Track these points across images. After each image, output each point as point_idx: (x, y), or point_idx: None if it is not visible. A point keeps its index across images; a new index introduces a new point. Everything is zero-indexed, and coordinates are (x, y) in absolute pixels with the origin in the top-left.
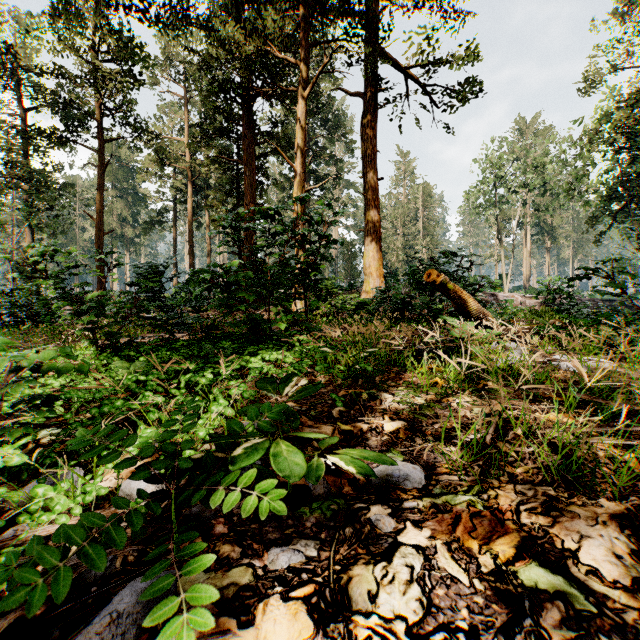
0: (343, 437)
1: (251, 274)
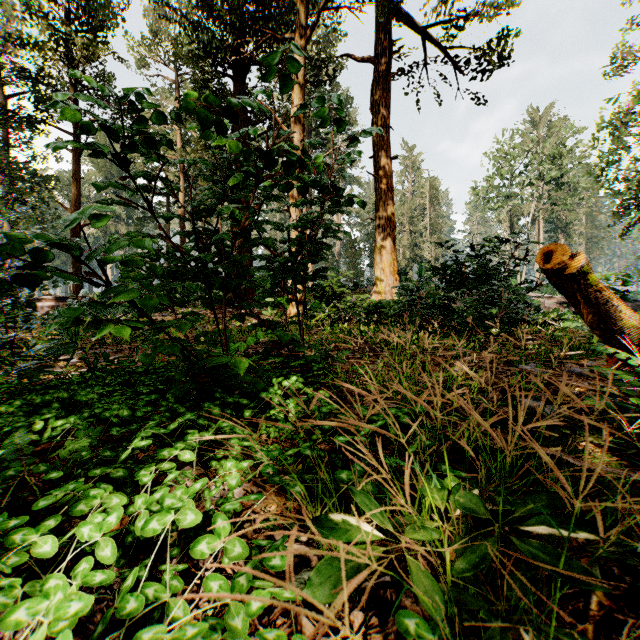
0: None
1: (151, 244)
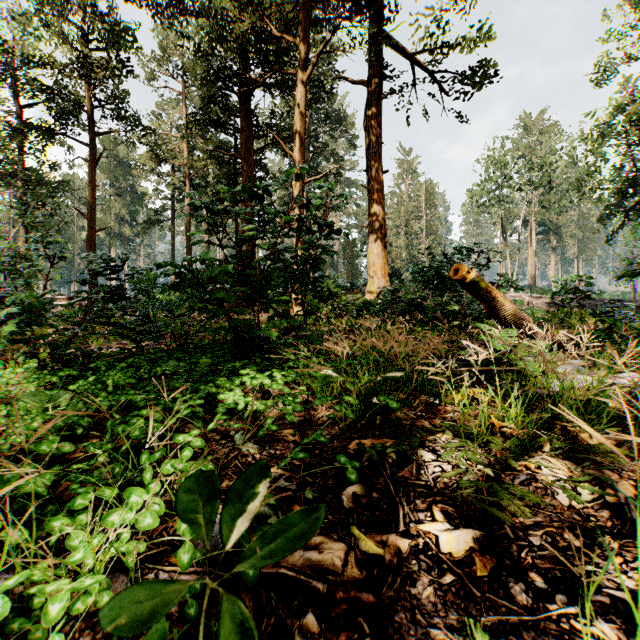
0: (365, 574)
1: (231, 269)
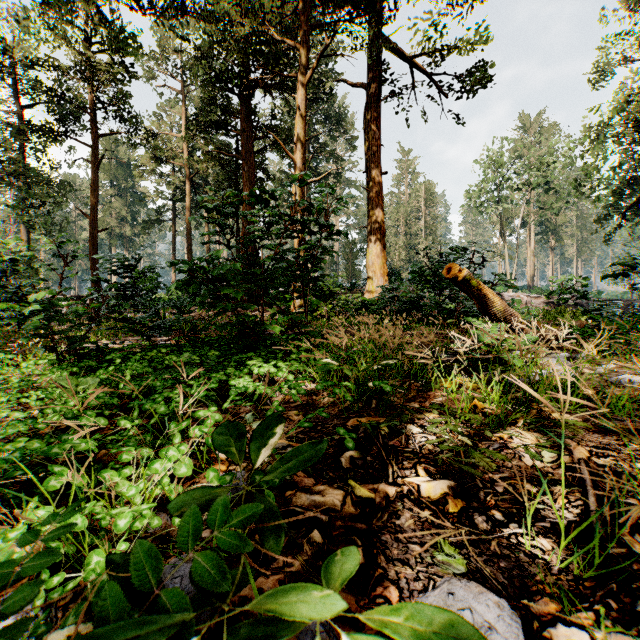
0: (359, 511)
1: (238, 267)
